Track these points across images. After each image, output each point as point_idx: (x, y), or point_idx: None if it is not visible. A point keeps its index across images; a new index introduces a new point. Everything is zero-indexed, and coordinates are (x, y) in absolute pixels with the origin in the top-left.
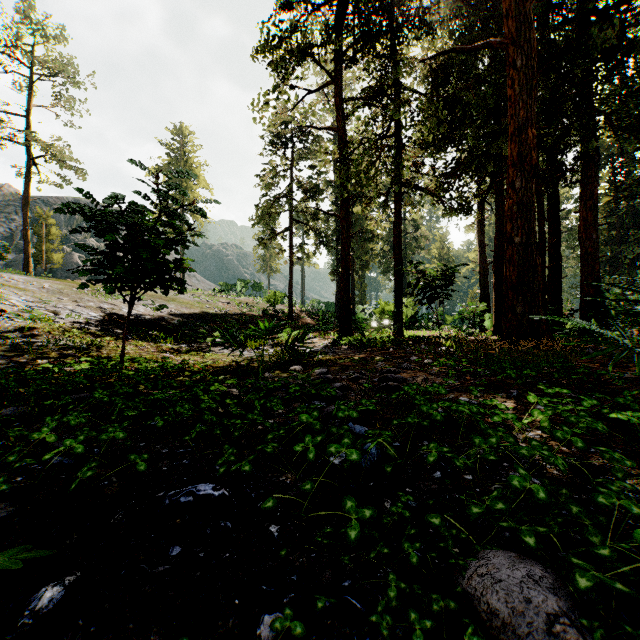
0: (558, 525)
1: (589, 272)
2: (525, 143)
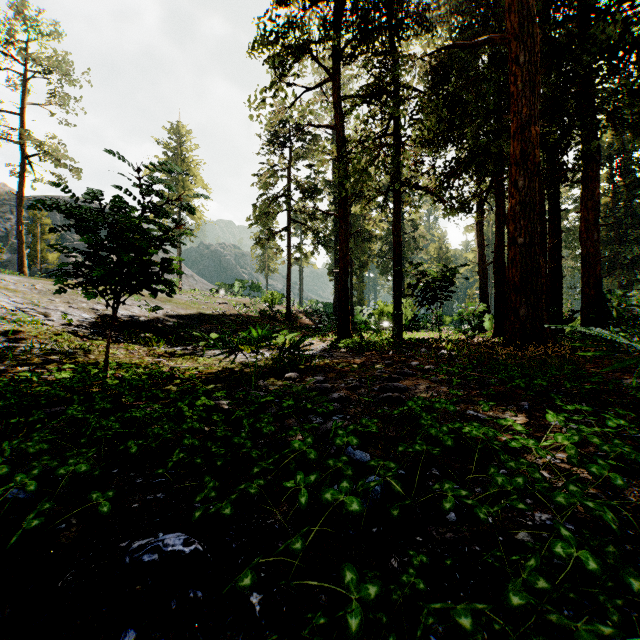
0: (605, 593)
1: (590, 273)
2: (528, 141)
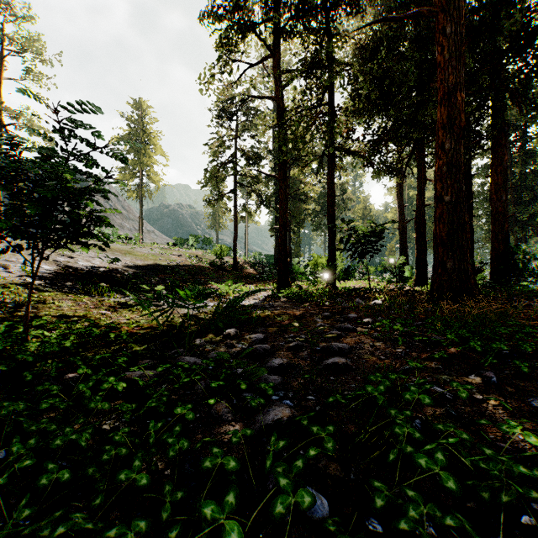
0: None
1: (499, 229)
2: (454, 106)
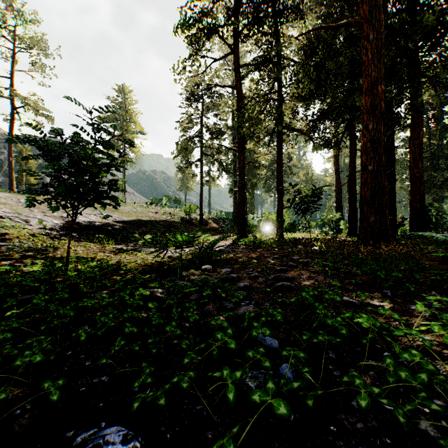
0: None
1: (416, 191)
2: (376, 96)
